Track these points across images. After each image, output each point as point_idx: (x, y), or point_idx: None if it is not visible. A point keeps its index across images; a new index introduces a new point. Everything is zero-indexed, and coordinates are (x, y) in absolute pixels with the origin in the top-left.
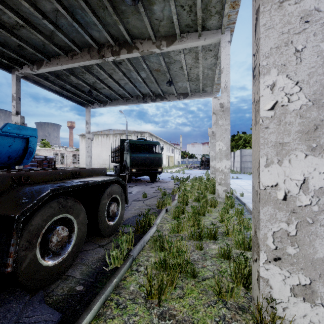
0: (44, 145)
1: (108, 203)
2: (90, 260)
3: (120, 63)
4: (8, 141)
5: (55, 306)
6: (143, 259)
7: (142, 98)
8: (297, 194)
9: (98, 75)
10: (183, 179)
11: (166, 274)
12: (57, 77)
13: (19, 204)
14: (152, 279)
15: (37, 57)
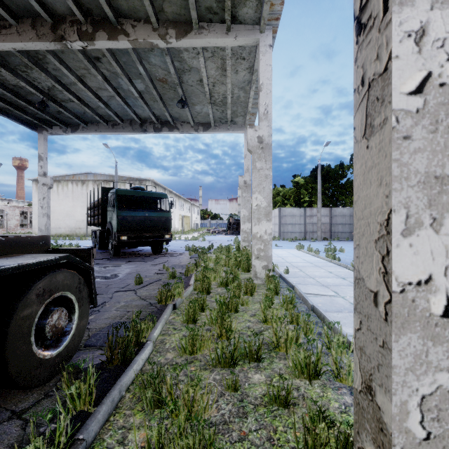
0: None
1: (39, 312)
2: None
3: (98, 58)
4: None
5: None
6: (113, 441)
7: (139, 125)
8: None
9: (58, 75)
10: (202, 251)
11: None
12: None
13: None
14: None
15: None
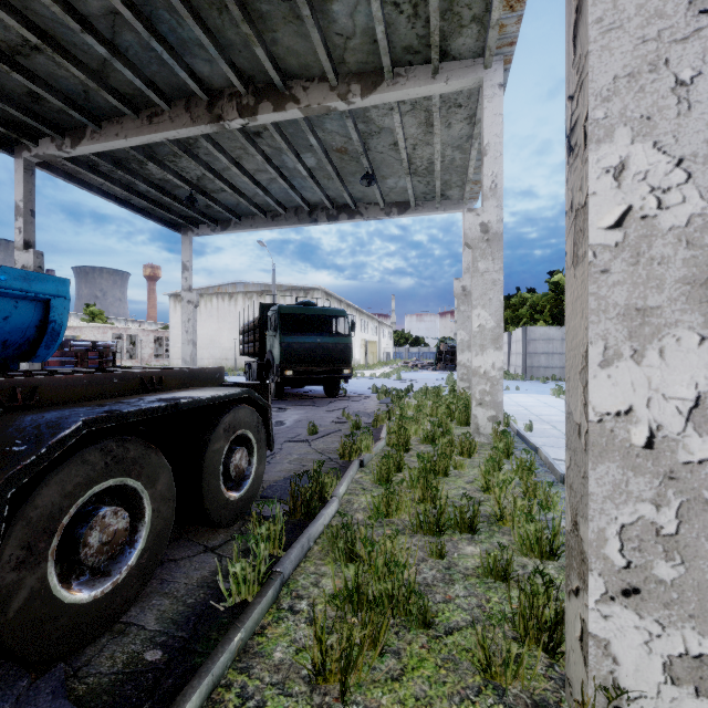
0: (93, 316)
1: (226, 449)
2: (183, 584)
3: (259, 133)
4: (3, 307)
5: (91, 702)
6: (307, 582)
7: (308, 213)
8: (680, 433)
9: (209, 160)
10: (397, 393)
11: (360, 618)
12: (119, 166)
13: (4, 456)
14: (326, 631)
15: (71, 121)
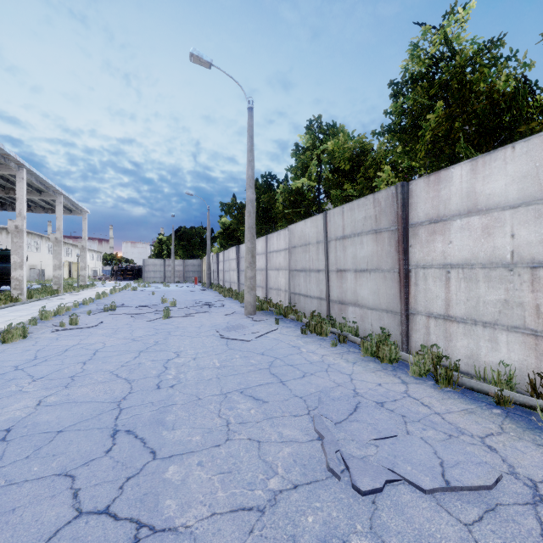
0: None
1: None
2: None
3: None
4: None
5: None
6: None
7: (0, 206)
8: (19, 277)
9: None
10: (46, 286)
11: None
12: None
13: None
14: None
15: None
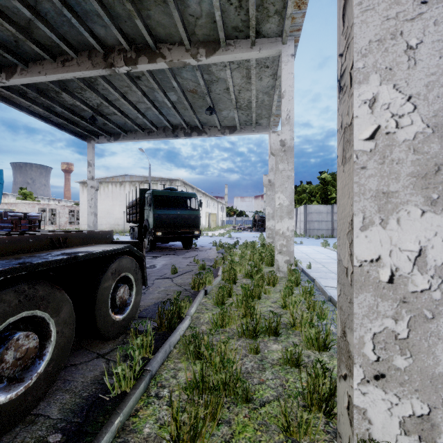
0: (25, 196)
1: (113, 286)
2: (80, 382)
3: (139, 77)
4: None
5: None
6: (168, 376)
7: (171, 131)
8: (409, 272)
9: (105, 93)
10: (229, 246)
11: (204, 399)
12: (41, 94)
13: None
14: (181, 410)
15: (6, 61)
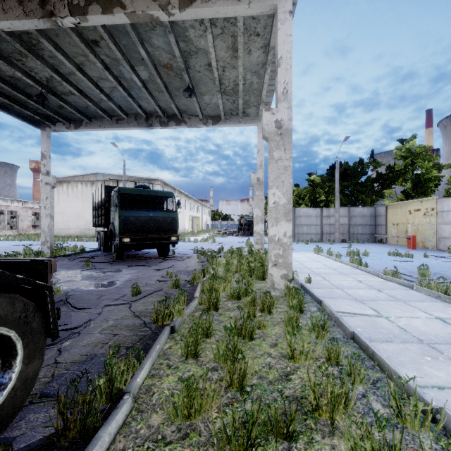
0: None
1: None
2: None
3: (96, 42)
4: None
5: None
6: None
7: (145, 119)
8: None
9: (55, 63)
10: (211, 254)
11: None
12: None
13: None
14: None
15: None
